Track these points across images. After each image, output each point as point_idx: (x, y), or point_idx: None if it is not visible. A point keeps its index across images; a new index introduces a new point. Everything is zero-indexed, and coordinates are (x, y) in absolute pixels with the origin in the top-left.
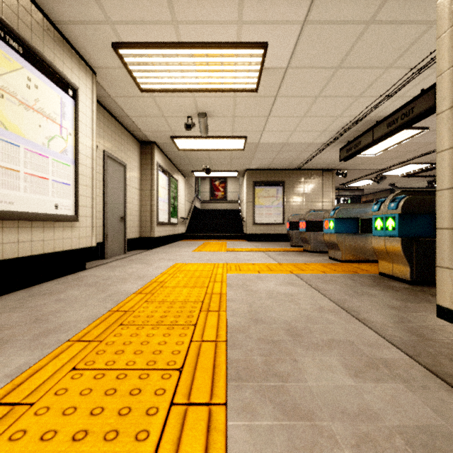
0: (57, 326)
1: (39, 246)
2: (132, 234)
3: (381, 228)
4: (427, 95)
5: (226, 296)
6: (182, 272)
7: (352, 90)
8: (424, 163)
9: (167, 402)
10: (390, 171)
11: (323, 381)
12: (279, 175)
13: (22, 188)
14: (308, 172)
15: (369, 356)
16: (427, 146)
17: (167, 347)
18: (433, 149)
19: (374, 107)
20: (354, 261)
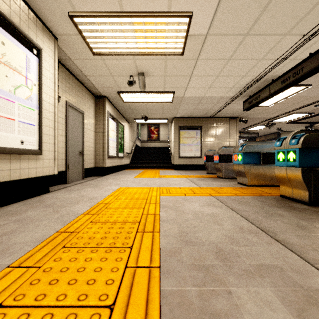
0: (5, 249)
1: (6, 174)
2: (88, 165)
3: (283, 160)
4: (315, 57)
5: (159, 217)
6: (124, 195)
7: (256, 54)
8: (304, 112)
9: None
10: (278, 119)
11: None
12: (198, 122)
13: None
14: (219, 119)
15: (303, 286)
16: (308, 100)
17: (102, 274)
18: (312, 102)
19: (272, 68)
20: (258, 185)
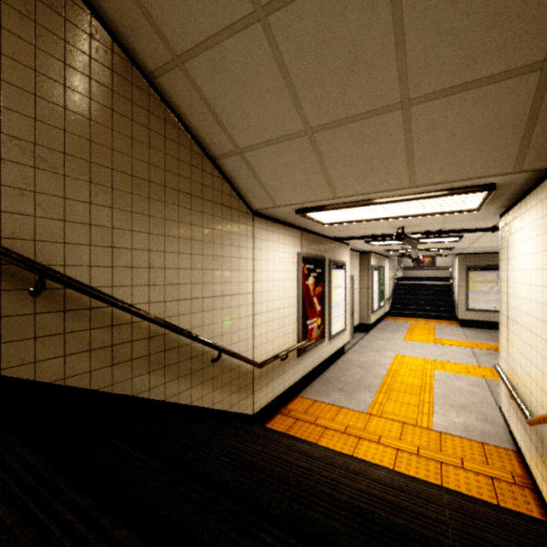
0: (368, 386)
1: (337, 346)
2: (355, 322)
3: None
4: None
5: (433, 386)
6: (403, 365)
7: None
8: None
9: (417, 411)
10: None
11: (463, 419)
12: None
13: (335, 323)
14: None
15: (488, 419)
16: None
17: (411, 400)
18: None
19: None
20: None
